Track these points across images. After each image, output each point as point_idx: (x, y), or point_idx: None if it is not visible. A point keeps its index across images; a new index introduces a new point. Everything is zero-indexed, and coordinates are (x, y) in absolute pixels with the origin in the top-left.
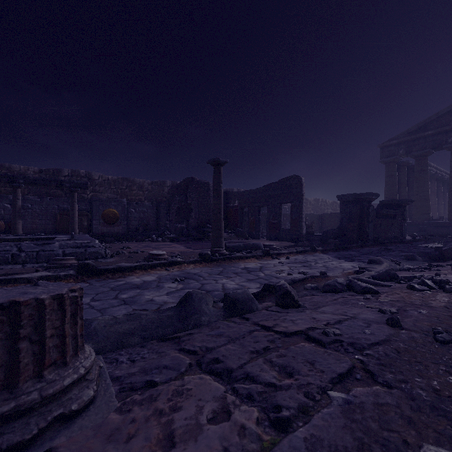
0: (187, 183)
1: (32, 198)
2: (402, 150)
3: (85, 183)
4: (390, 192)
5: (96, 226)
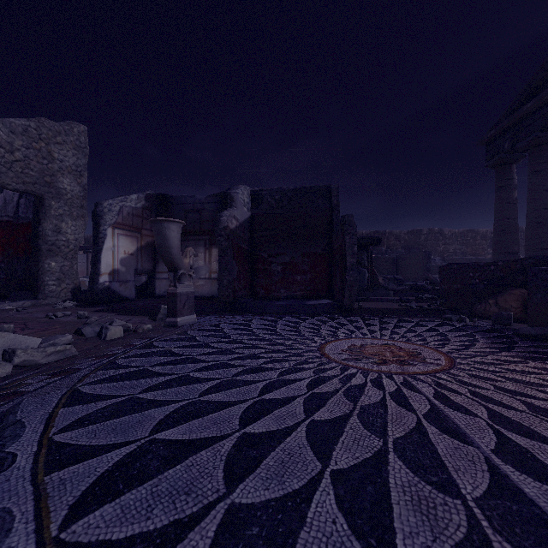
0: None
1: None
2: (508, 143)
3: None
4: (497, 215)
5: None
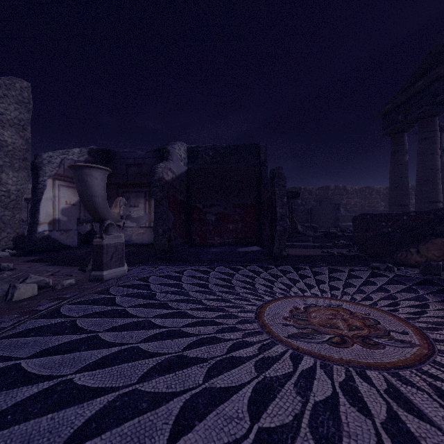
0: None
1: None
2: (401, 115)
3: None
4: (392, 174)
5: None
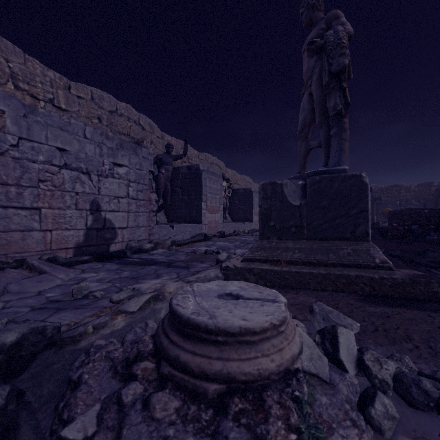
0: None
1: None
2: None
3: (379, 198)
4: None
5: (378, 219)
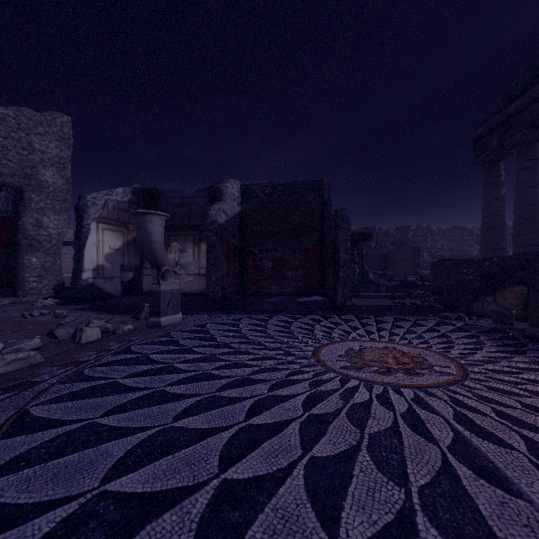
0: None
1: None
2: (495, 140)
3: None
4: (485, 212)
5: None
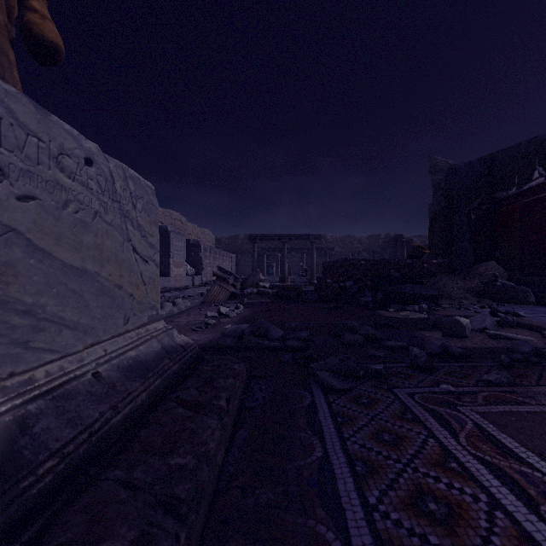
0: (396, 239)
1: (297, 255)
2: None
3: (332, 248)
4: None
5: None
